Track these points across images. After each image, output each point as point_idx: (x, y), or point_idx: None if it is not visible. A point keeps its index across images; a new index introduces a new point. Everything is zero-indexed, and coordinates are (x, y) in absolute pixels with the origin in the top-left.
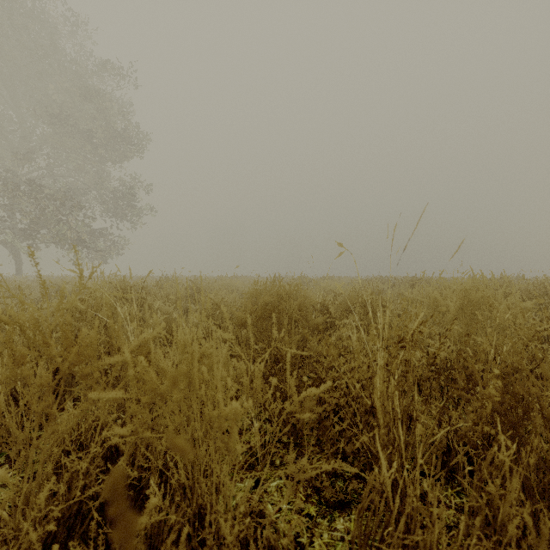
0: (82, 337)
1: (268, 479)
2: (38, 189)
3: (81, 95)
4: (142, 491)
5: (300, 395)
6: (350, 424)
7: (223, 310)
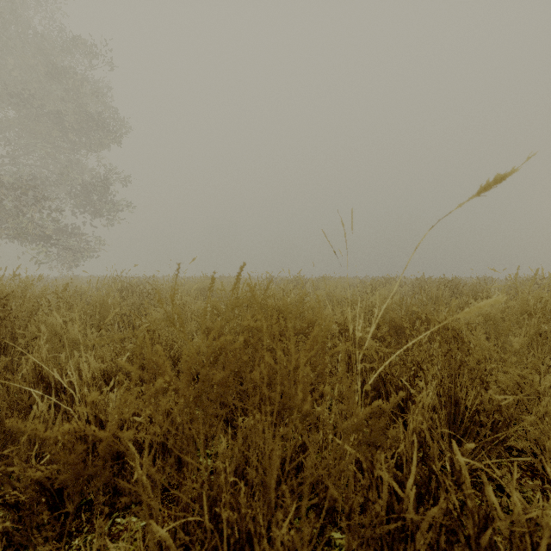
0: None
1: None
2: None
3: (47, 72)
4: None
5: None
6: None
7: None
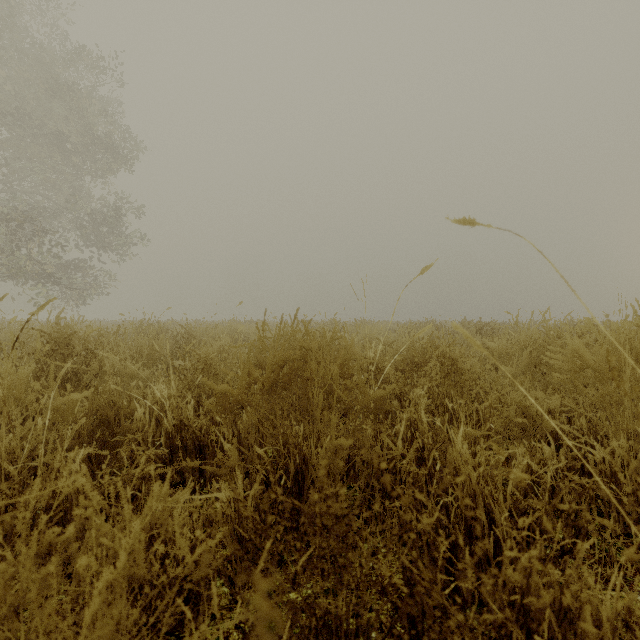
0: None
1: None
2: None
3: (48, 87)
4: None
5: (359, 620)
6: None
7: None
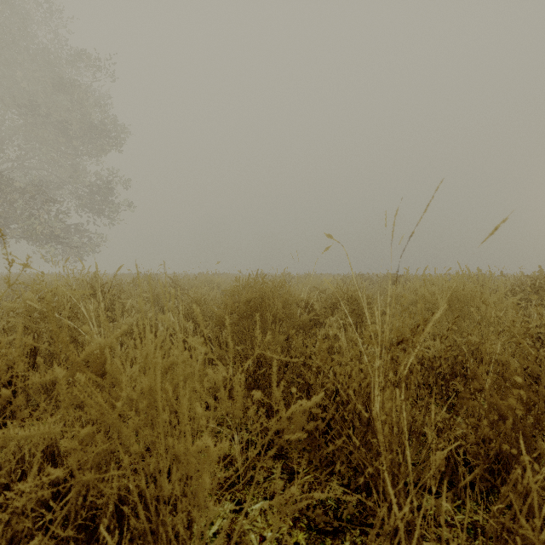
0: (0, 348)
1: (250, 500)
2: (7, 182)
3: (54, 85)
4: (97, 531)
5: (286, 402)
6: (340, 432)
7: (195, 310)
